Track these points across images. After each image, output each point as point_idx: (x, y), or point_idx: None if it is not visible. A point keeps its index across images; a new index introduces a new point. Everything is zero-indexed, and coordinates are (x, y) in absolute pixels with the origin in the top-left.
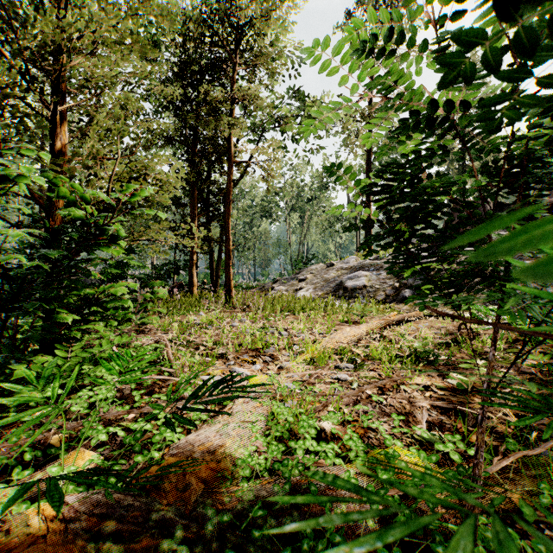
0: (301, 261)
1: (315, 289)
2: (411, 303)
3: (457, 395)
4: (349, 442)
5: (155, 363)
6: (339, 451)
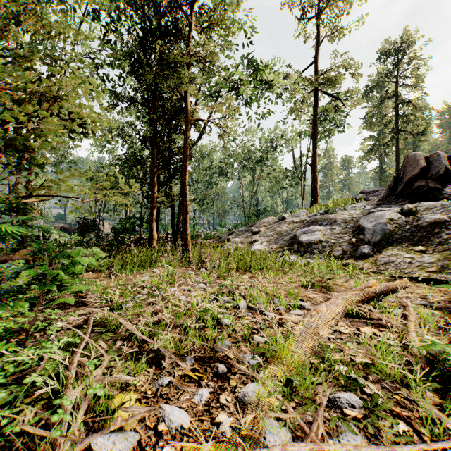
0: (254, 214)
1: (269, 243)
2: (372, 260)
3: None
4: None
5: (46, 384)
6: None
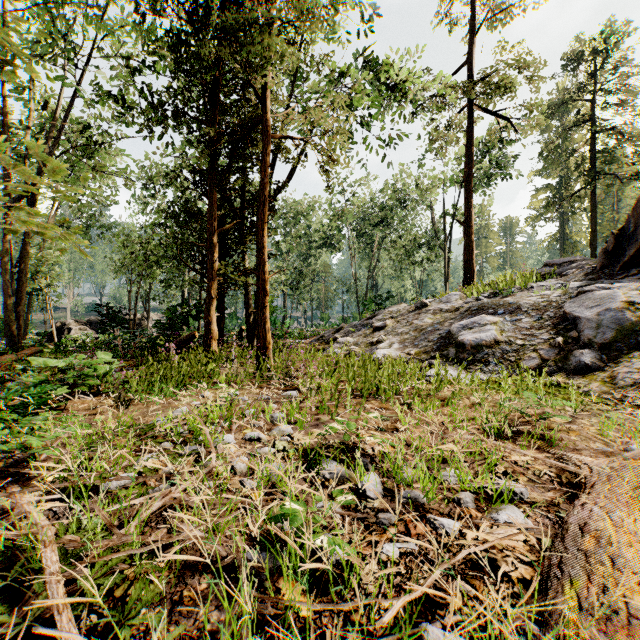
0: (373, 301)
1: (404, 344)
2: (603, 377)
3: None
4: None
5: None
6: None
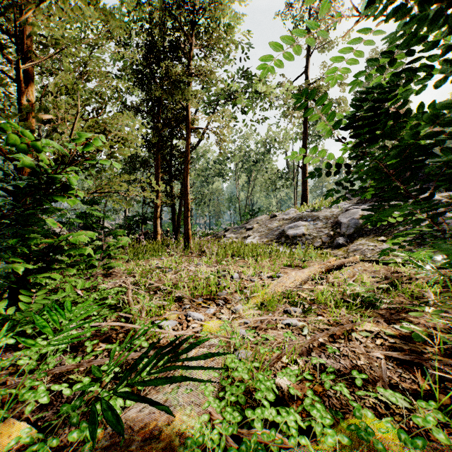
0: (248, 213)
1: (261, 237)
2: (345, 249)
3: (408, 343)
4: (313, 412)
5: (115, 306)
6: (303, 425)
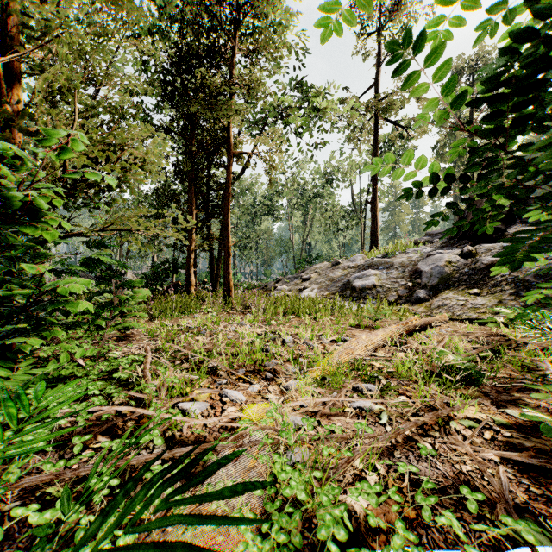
0: (305, 260)
1: (320, 289)
2: (427, 305)
3: (530, 437)
4: None
5: (127, 382)
6: None
